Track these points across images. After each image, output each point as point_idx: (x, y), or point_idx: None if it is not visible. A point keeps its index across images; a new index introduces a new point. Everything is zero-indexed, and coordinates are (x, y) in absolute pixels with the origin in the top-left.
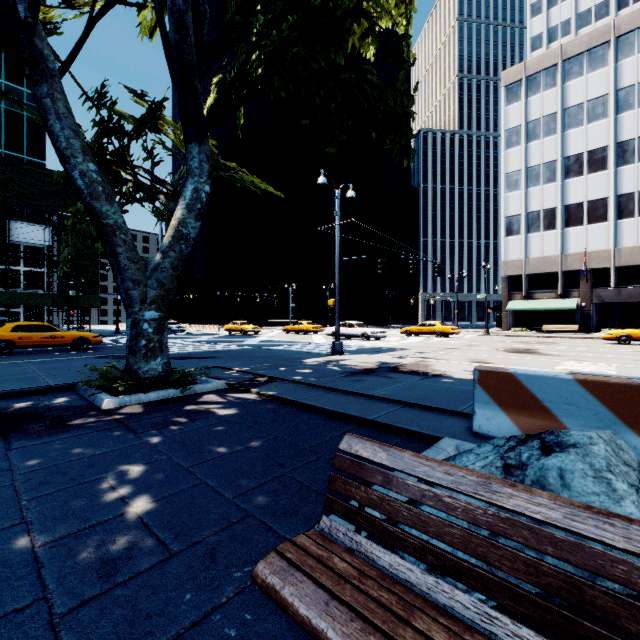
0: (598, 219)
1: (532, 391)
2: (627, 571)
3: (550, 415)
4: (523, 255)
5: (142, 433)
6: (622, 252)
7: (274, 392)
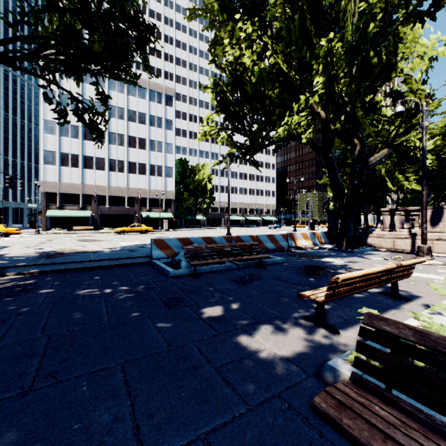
0: (101, 168)
1: (167, 243)
2: (219, 248)
3: (171, 248)
4: (58, 180)
5: (29, 293)
6: (112, 188)
7: (34, 270)
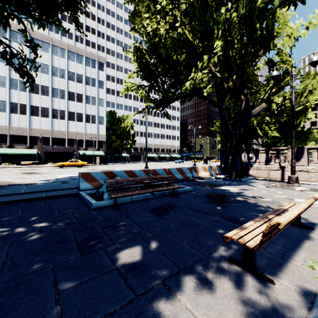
0: (45, 116)
1: (94, 176)
2: (138, 180)
3: (97, 181)
4: (8, 124)
5: None
6: (54, 132)
7: None
